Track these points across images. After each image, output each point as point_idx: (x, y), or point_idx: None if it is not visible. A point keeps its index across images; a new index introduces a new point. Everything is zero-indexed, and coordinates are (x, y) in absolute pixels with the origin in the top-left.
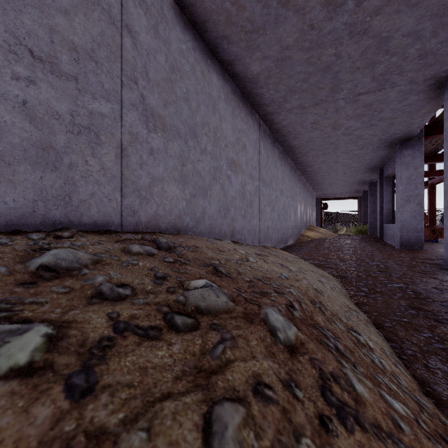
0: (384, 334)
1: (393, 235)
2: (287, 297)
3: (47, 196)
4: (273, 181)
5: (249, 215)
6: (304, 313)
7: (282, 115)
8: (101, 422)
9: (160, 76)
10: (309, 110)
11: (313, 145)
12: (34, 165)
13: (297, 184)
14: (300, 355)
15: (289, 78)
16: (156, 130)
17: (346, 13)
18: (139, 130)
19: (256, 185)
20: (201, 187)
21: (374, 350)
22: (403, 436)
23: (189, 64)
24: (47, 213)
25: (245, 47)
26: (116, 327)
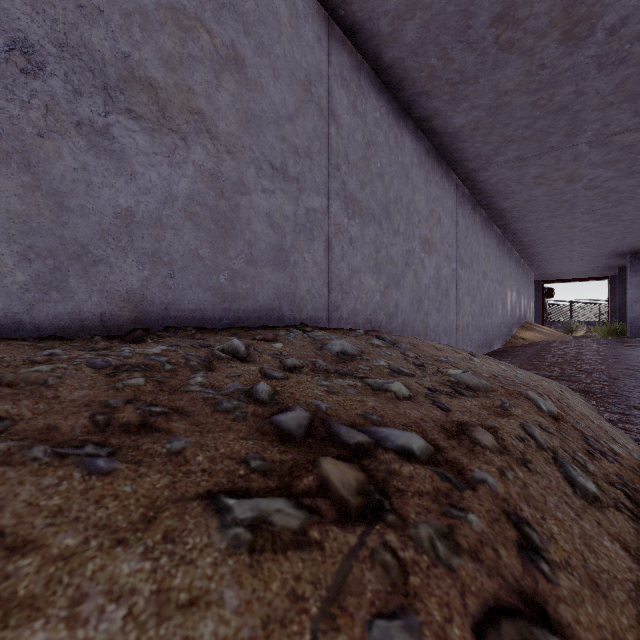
0: None
1: None
2: (536, 389)
3: (280, 294)
4: (473, 261)
5: (444, 309)
6: (555, 404)
7: (490, 171)
8: (468, 419)
9: (358, 156)
10: (531, 162)
11: (534, 205)
12: (273, 266)
13: (507, 261)
14: (563, 423)
15: (505, 126)
16: (354, 217)
17: (594, 45)
18: (341, 220)
19: (453, 268)
20: (394, 276)
21: (634, 451)
22: None
23: (383, 132)
24: (280, 309)
25: (448, 99)
26: (429, 389)
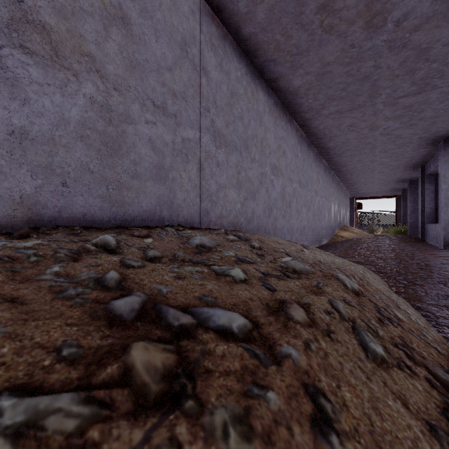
0: (421, 313)
1: (435, 235)
2: (345, 272)
3: (161, 202)
4: (308, 183)
5: (288, 215)
6: (358, 282)
7: (319, 120)
8: (288, 297)
9: (223, 102)
10: (346, 115)
11: (348, 146)
12: (155, 181)
13: (331, 184)
14: (362, 297)
15: (328, 88)
16: (221, 147)
17: (386, 32)
18: (210, 148)
19: (294, 187)
20: (251, 191)
21: (412, 315)
22: (427, 338)
23: (243, 87)
24: (161, 214)
25: (289, 66)
26: (263, 273)
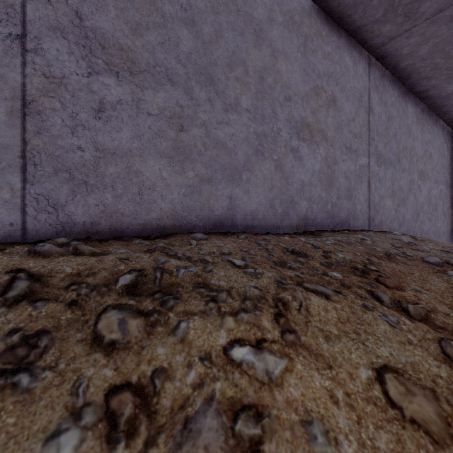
0: None
1: None
2: None
3: (349, 213)
4: None
5: (434, 219)
6: None
7: None
8: None
9: (382, 128)
10: None
11: None
12: (346, 199)
13: None
14: None
15: None
16: (381, 165)
17: None
18: (374, 168)
19: (440, 188)
20: (402, 198)
21: None
22: None
23: (395, 109)
24: (349, 221)
25: (445, 78)
26: None
